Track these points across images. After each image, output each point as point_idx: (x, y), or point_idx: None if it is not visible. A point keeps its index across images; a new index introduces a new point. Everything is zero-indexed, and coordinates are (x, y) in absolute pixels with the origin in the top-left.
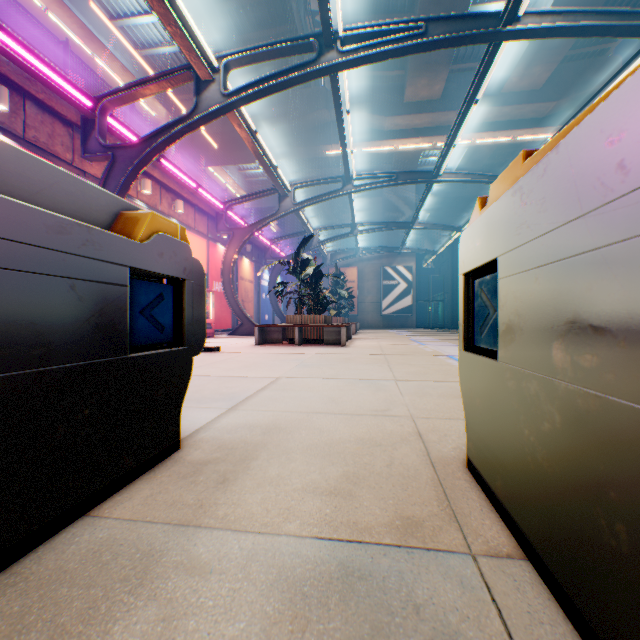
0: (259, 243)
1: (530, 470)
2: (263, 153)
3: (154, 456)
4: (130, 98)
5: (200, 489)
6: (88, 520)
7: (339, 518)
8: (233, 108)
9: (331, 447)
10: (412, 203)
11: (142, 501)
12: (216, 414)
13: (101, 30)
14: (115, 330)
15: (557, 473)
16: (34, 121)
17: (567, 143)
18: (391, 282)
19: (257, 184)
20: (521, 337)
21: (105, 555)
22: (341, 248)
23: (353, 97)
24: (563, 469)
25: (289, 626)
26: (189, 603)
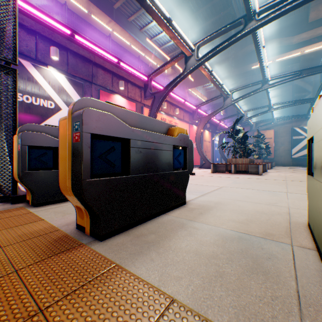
0: (213, 122)
1: (317, 217)
2: (215, 79)
3: (178, 204)
4: (159, 72)
5: (193, 214)
6: (165, 215)
7: (240, 228)
8: (200, 65)
9: (242, 211)
10: (316, 84)
11: (177, 213)
12: (196, 196)
13: (147, 45)
14: (170, 164)
15: (320, 214)
16: (130, 90)
17: (321, 100)
18: (298, 137)
19: (212, 92)
20: (316, 167)
21: (172, 221)
22: (261, 119)
23: (269, 31)
24: (321, 212)
25: (221, 241)
26: (194, 232)
